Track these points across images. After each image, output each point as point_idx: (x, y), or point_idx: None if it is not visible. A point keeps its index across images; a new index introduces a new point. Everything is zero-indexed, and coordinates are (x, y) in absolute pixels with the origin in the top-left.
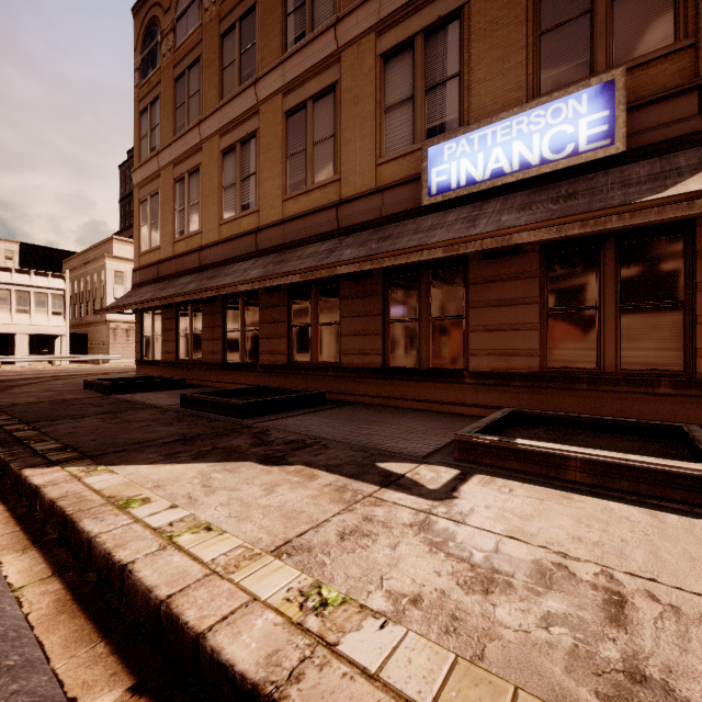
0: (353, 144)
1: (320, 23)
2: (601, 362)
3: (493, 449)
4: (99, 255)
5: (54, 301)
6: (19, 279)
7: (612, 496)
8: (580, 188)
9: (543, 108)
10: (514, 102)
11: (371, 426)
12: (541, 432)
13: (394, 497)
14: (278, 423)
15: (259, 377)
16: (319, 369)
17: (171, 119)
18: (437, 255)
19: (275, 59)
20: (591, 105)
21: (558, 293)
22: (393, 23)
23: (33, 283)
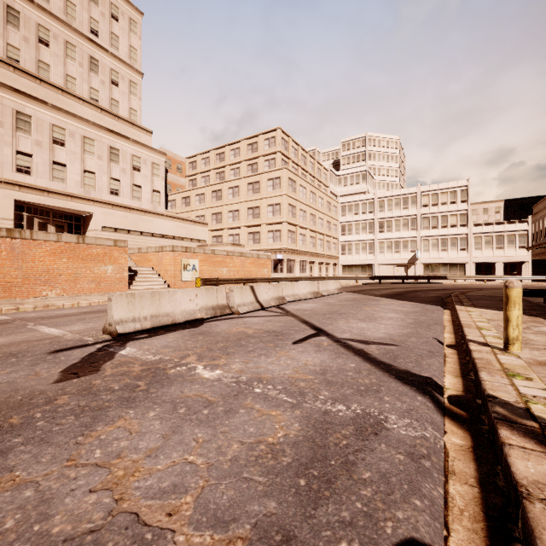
0: None
1: None
2: None
3: None
4: None
5: (519, 239)
6: (497, 228)
7: None
8: None
9: None
10: None
11: None
12: None
13: None
14: None
15: None
16: None
17: None
18: None
19: None
20: None
21: None
22: None
23: (505, 229)
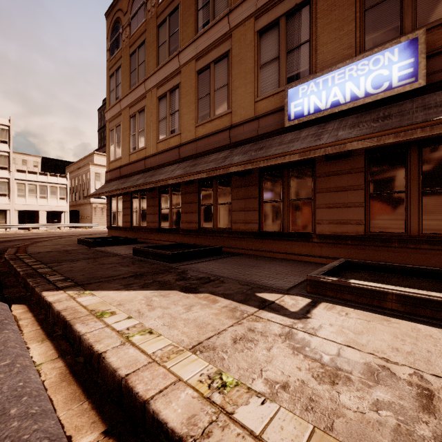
0: (240, 89)
1: (219, 14)
2: (408, 228)
3: (333, 286)
4: (86, 163)
5: (60, 191)
6: (41, 178)
7: (419, 320)
8: (393, 111)
9: (367, 59)
10: (347, 56)
11: (251, 269)
12: (366, 275)
13: (268, 316)
14: (192, 266)
15: (181, 237)
16: (218, 232)
17: (128, 79)
18: (294, 158)
19: (191, 39)
20: (401, 55)
21: (377, 182)
22: (265, 10)
23: (49, 181)
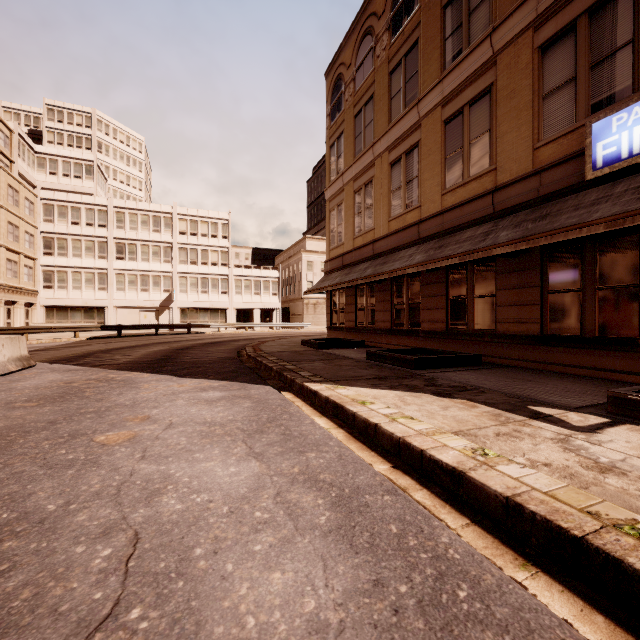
0: (509, 135)
1: (476, 37)
2: None
3: None
4: (297, 250)
5: (273, 286)
6: (255, 272)
7: None
8: None
9: None
10: None
11: (525, 383)
12: None
13: (540, 425)
14: (441, 375)
15: (420, 341)
16: (475, 335)
17: (352, 146)
18: (597, 230)
19: (435, 79)
20: None
21: None
22: (551, 14)
23: (262, 275)
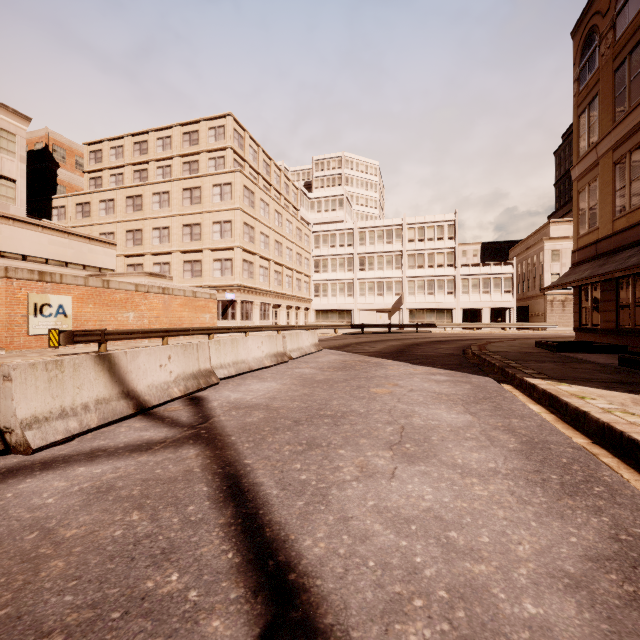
0: None
1: None
2: None
3: None
4: (537, 239)
5: (505, 282)
6: (483, 270)
7: None
8: None
9: None
10: None
11: None
12: None
13: None
14: None
15: None
16: None
17: (610, 109)
18: None
19: None
20: None
21: None
22: None
23: (492, 272)
